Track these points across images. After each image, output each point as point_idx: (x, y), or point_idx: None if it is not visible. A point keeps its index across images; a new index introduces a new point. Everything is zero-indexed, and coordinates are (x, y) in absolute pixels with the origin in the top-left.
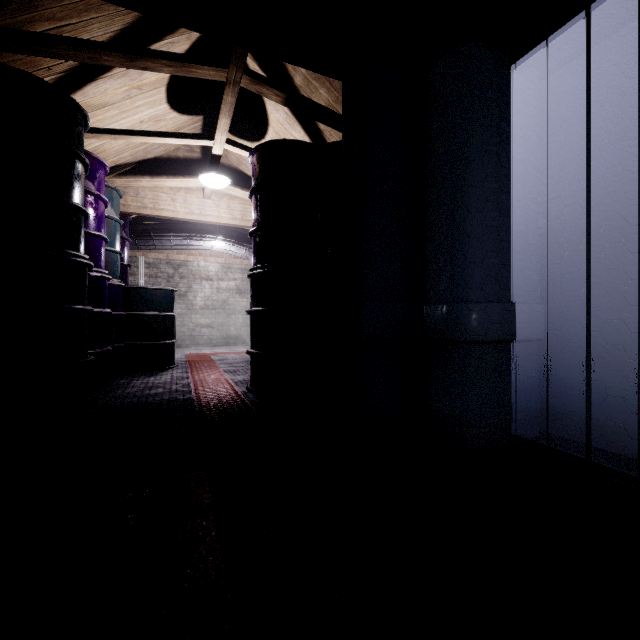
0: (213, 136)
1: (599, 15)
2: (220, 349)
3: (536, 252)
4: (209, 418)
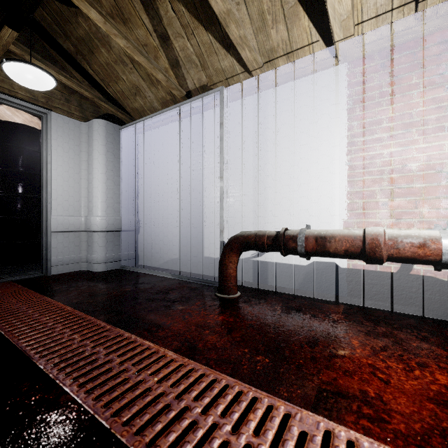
0: None
1: (140, 127)
2: None
3: (133, 198)
4: None
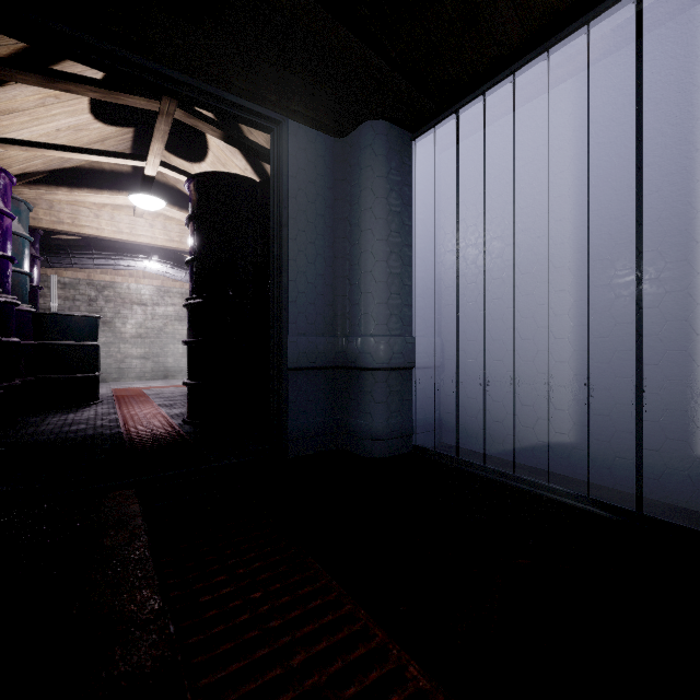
0: (145, 157)
1: (466, 118)
2: (155, 383)
3: (434, 295)
4: (140, 448)
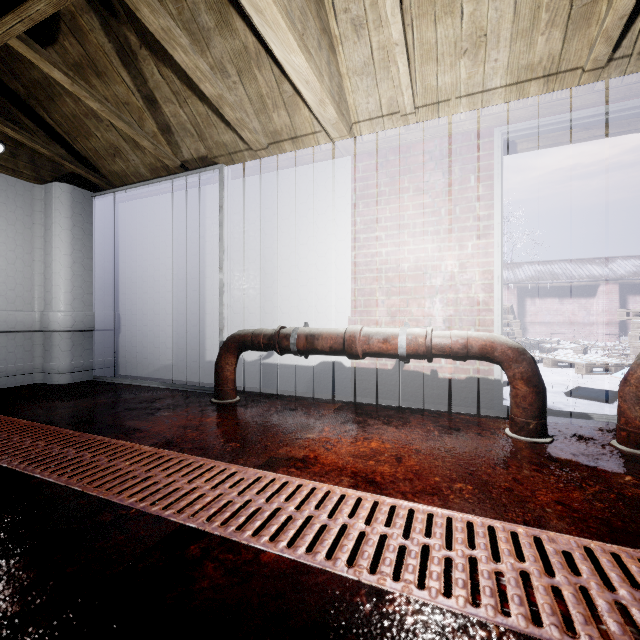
0: None
1: (121, 196)
2: None
3: (112, 287)
4: None
